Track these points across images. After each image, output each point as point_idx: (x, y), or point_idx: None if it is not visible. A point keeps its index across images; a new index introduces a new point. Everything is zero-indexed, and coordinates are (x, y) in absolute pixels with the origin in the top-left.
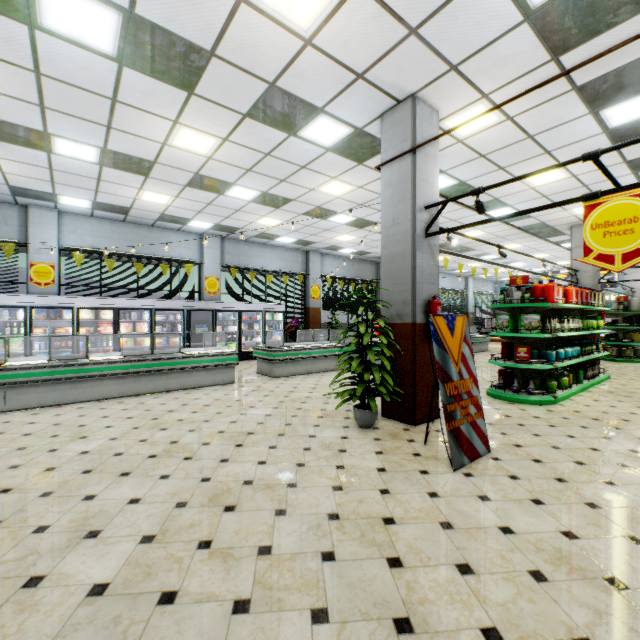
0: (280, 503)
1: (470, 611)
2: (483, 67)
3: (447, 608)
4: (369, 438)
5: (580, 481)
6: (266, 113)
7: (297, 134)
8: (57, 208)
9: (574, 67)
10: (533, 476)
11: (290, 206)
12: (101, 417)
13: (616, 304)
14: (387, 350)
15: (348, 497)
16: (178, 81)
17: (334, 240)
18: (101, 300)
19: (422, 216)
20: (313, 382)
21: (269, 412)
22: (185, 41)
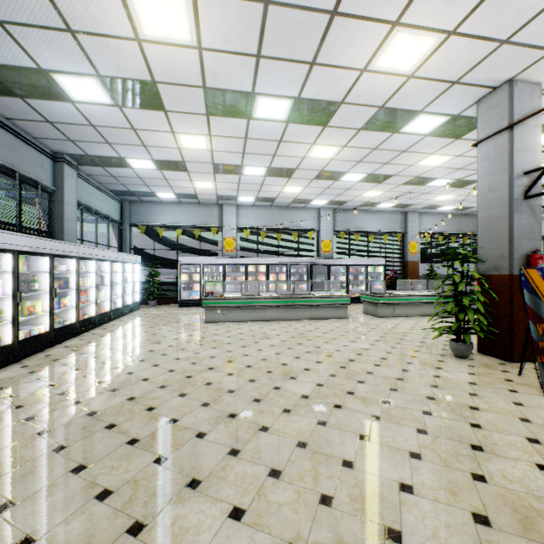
0: (392, 385)
1: (530, 456)
2: None
3: (511, 450)
4: (463, 364)
5: None
6: (375, 124)
7: (399, 131)
8: (236, 204)
9: None
10: None
11: (391, 180)
12: (271, 329)
13: None
14: (481, 296)
15: (442, 392)
16: (318, 122)
17: (432, 200)
18: (259, 259)
19: (520, 181)
20: (412, 323)
21: (377, 339)
22: (326, 101)
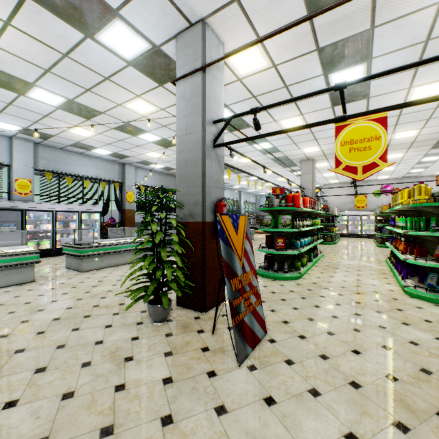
0: None
1: None
2: (260, 6)
3: None
4: (161, 335)
5: (337, 355)
6: None
7: (94, 37)
8: None
9: (332, 5)
10: (304, 357)
11: (101, 119)
12: None
13: (322, 210)
14: (179, 247)
15: None
16: None
17: (145, 156)
18: None
19: (211, 129)
20: (120, 274)
21: (59, 315)
22: None
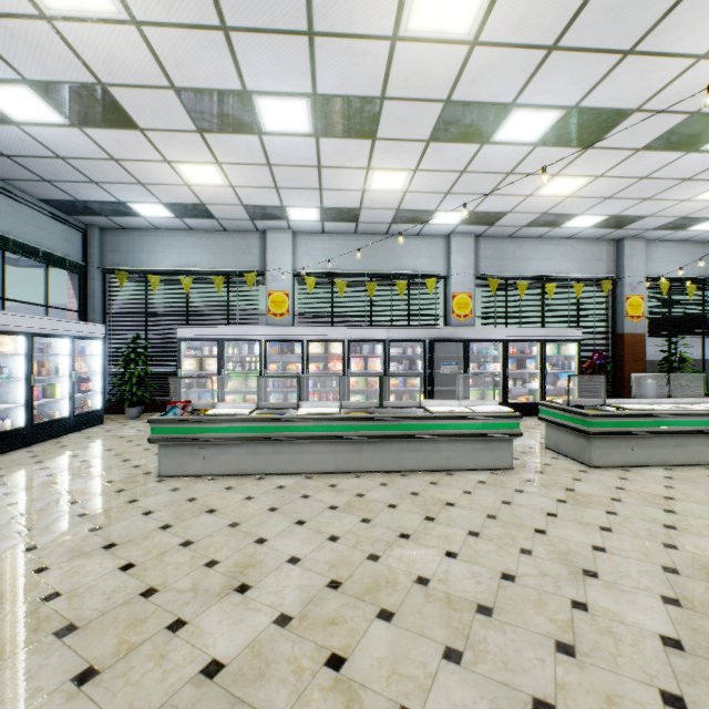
0: None
1: None
2: None
3: None
4: None
5: None
6: None
7: None
8: (290, 228)
9: None
10: None
11: (619, 133)
12: (294, 522)
13: None
14: None
15: None
16: None
17: (691, 203)
18: (329, 330)
19: None
20: (707, 498)
21: (663, 623)
22: None
